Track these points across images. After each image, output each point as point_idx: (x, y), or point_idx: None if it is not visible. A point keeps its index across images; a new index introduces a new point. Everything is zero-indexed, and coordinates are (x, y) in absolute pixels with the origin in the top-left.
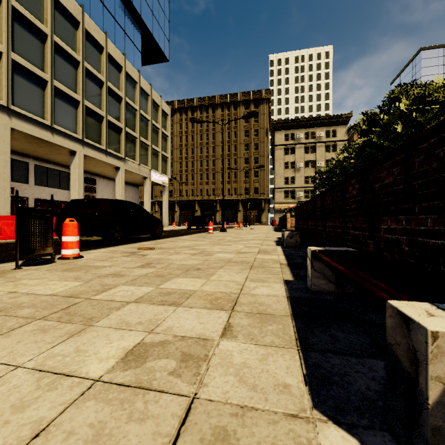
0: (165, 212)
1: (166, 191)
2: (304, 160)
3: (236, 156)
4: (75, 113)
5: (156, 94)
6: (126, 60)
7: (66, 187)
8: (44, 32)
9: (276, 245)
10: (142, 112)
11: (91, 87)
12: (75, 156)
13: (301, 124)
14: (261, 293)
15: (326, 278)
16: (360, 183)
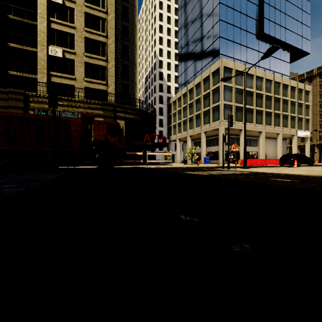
0: (307, 154)
1: (308, 141)
2: None
3: None
4: (261, 116)
5: (301, 84)
6: (282, 78)
7: (252, 145)
8: (253, 91)
9: None
10: (292, 100)
11: (267, 101)
12: (261, 133)
13: None
14: None
15: None
16: None
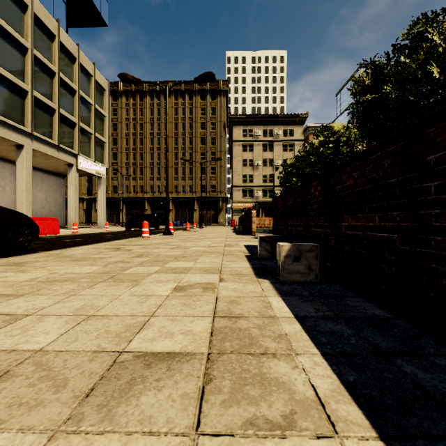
0: (102, 210)
1: (102, 184)
2: (263, 159)
3: (192, 150)
4: None
5: (87, 60)
6: None
7: None
8: None
9: (256, 277)
10: (64, 77)
11: None
12: None
13: (259, 120)
14: None
15: None
16: None
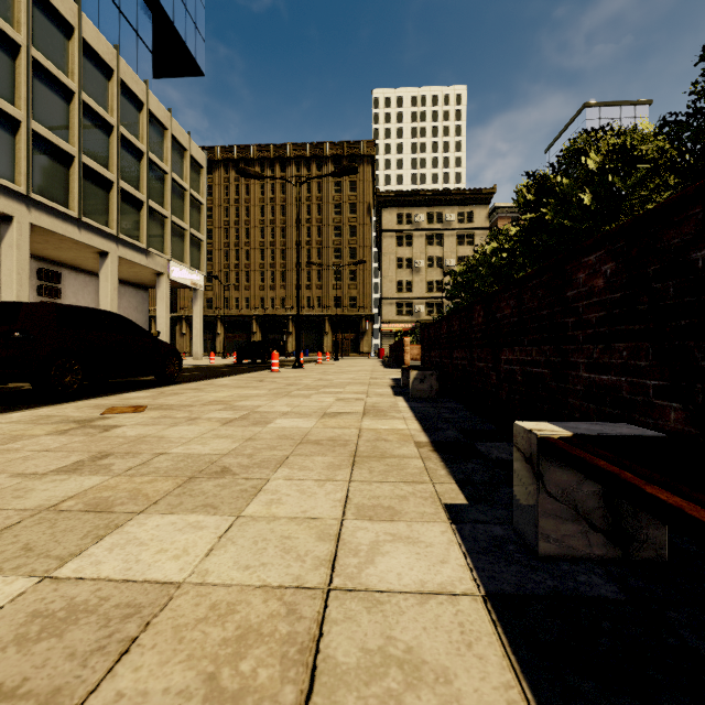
0: (198, 335)
1: (199, 299)
2: (427, 257)
3: (321, 245)
4: (10, 143)
5: (181, 129)
6: (120, 58)
7: None
8: None
9: (394, 396)
10: (154, 157)
11: (47, 97)
12: (10, 226)
13: (422, 199)
14: (396, 580)
15: (581, 517)
16: (622, 259)
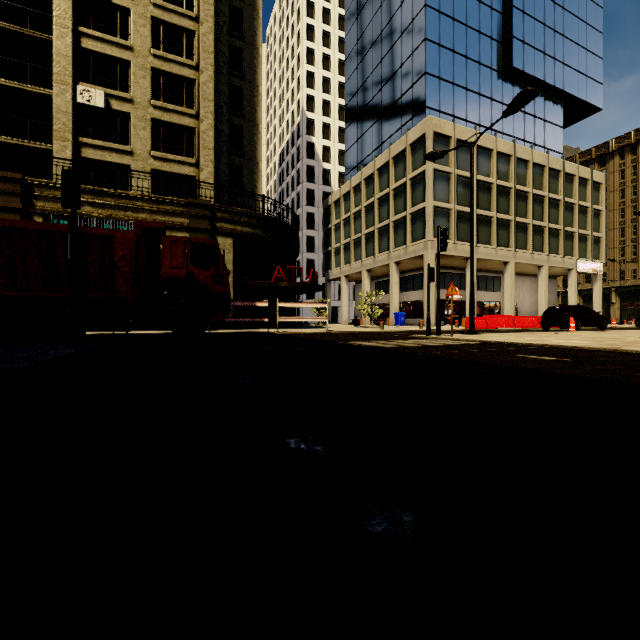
0: (597, 306)
1: (598, 280)
2: None
3: None
4: (508, 231)
5: (584, 169)
6: (549, 156)
7: (490, 289)
8: (492, 183)
9: None
10: (567, 199)
11: (519, 202)
12: (508, 266)
13: None
14: None
15: None
16: None
